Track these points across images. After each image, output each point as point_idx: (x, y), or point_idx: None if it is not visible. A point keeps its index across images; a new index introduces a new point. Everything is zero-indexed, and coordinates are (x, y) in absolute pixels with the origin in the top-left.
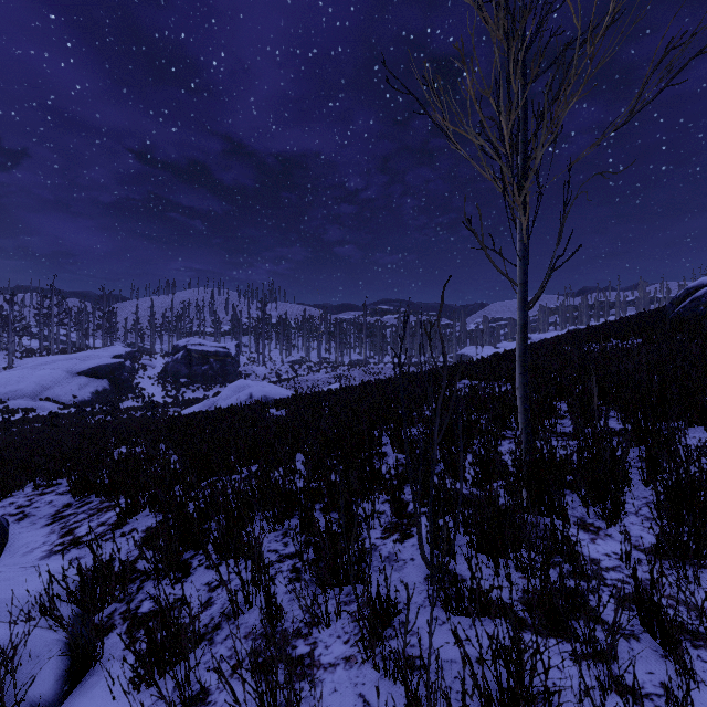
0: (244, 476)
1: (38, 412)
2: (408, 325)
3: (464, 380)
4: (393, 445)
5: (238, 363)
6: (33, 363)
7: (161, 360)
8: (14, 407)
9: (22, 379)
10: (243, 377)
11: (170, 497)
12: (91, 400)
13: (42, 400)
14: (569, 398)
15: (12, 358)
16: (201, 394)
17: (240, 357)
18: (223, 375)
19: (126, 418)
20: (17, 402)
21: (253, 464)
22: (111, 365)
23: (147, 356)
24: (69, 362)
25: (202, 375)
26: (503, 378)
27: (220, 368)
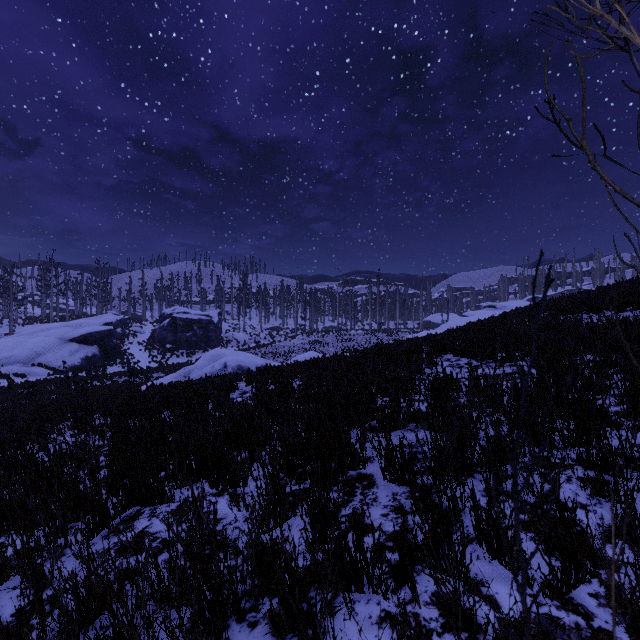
0: (175, 508)
1: (28, 378)
2: (378, 294)
3: (447, 355)
4: (384, 469)
5: (220, 330)
6: (30, 331)
7: (151, 327)
8: (7, 372)
9: (17, 346)
10: (225, 343)
11: (65, 545)
12: (80, 365)
13: (34, 366)
14: (613, 393)
15: (15, 325)
16: (185, 359)
17: (222, 324)
18: (206, 341)
19: (109, 384)
20: (9, 368)
21: (193, 482)
22: (100, 332)
23: (138, 323)
24: (62, 330)
25: (186, 341)
26: (498, 356)
27: (203, 334)
